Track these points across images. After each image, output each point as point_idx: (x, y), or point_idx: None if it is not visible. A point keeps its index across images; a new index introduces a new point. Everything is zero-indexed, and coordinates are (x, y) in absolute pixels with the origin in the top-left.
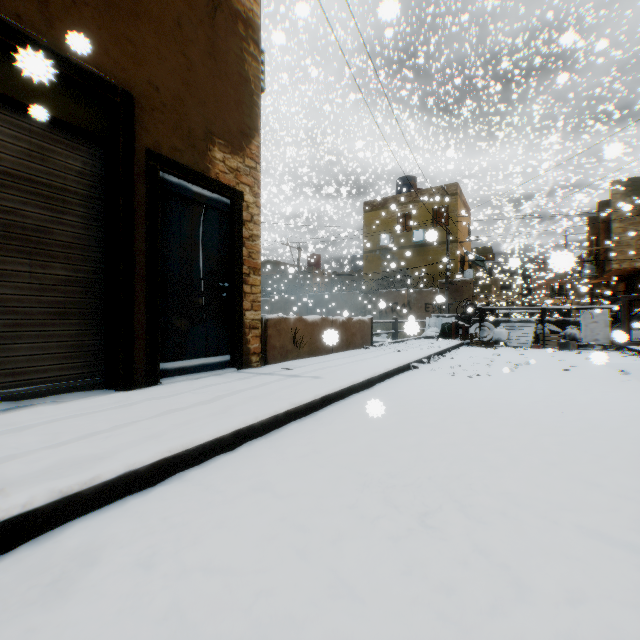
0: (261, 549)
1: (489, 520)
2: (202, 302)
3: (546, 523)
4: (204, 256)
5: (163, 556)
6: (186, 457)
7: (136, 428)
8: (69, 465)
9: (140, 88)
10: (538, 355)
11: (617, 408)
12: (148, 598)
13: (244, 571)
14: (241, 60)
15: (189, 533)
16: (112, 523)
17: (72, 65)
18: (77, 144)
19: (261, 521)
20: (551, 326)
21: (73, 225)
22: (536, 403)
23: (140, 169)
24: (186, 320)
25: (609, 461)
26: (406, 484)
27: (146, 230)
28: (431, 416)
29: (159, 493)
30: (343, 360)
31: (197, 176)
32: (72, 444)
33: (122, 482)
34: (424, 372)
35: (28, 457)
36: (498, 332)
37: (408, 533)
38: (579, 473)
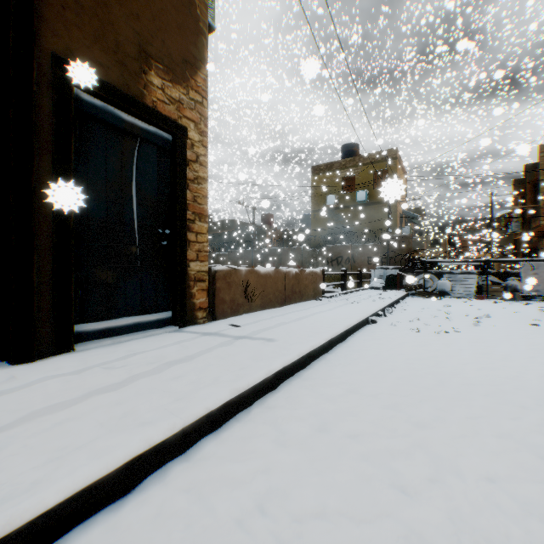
0: None
1: None
2: (136, 251)
3: None
4: (138, 197)
5: None
6: None
7: None
8: None
9: None
10: (488, 306)
11: None
12: None
13: None
14: None
15: None
16: None
17: None
18: None
19: None
20: (492, 278)
21: None
22: None
23: (44, 79)
24: (114, 272)
25: None
26: None
27: (53, 158)
28: (426, 403)
29: None
30: (297, 314)
31: (127, 100)
32: None
33: None
34: (384, 327)
35: None
36: (441, 283)
37: None
38: None
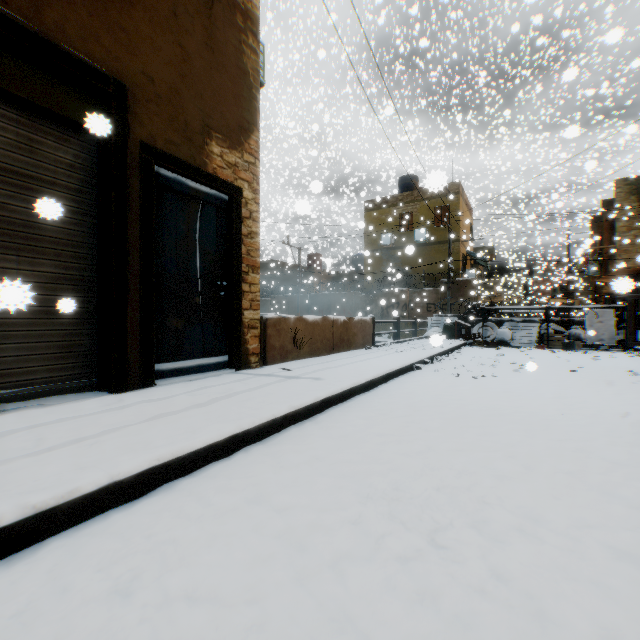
0: (254, 573)
1: (505, 538)
2: (199, 301)
3: (569, 542)
4: (201, 253)
5: (144, 581)
6: (176, 465)
7: (125, 434)
8: (47, 476)
9: (134, 79)
10: (543, 355)
11: (631, 411)
12: (123, 634)
13: (233, 600)
14: (239, 52)
15: (175, 553)
16: (91, 541)
17: (61, 53)
18: (68, 136)
19: (255, 539)
20: (555, 326)
21: (63, 220)
22: (545, 406)
23: (134, 163)
24: (182, 319)
25: (630, 470)
26: (413, 496)
27: (140, 226)
28: (437, 420)
29: (145, 506)
30: (344, 361)
31: (194, 171)
32: (54, 452)
33: (105, 494)
34: (427, 373)
35: (4, 467)
36: (501, 332)
37: (417, 554)
38: (599, 484)
